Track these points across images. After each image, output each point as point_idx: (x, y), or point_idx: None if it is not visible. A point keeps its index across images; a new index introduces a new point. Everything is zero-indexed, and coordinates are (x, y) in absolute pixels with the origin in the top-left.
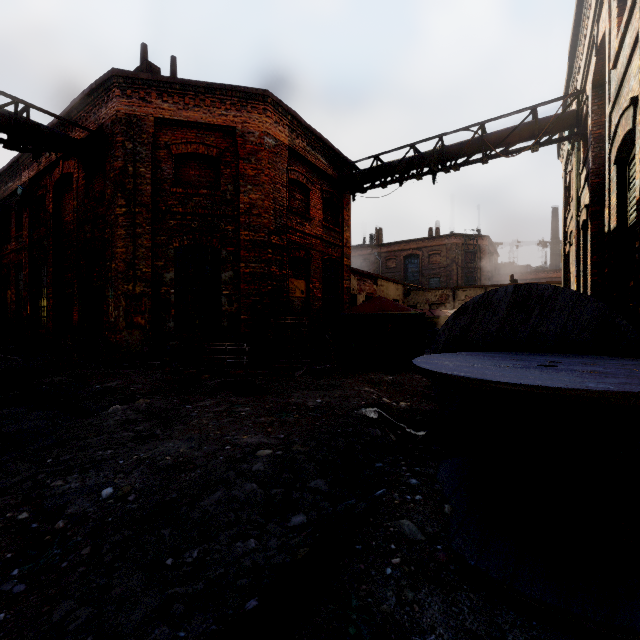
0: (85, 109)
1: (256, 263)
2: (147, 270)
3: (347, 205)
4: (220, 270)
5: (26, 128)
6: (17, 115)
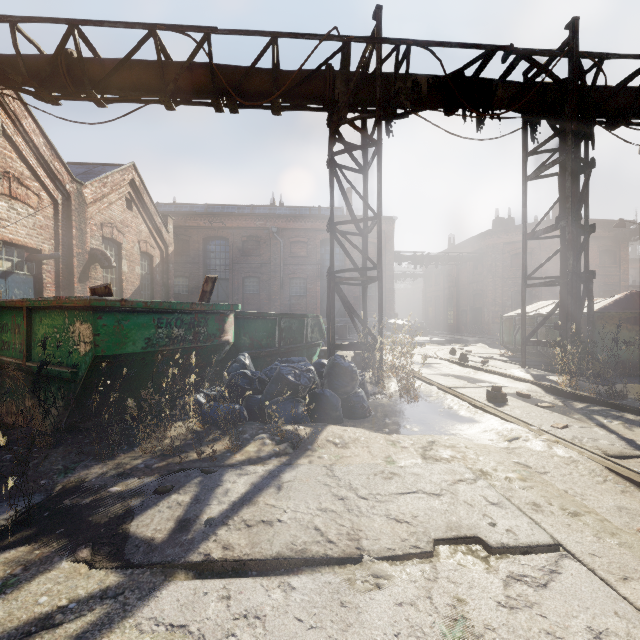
0: (474, 241)
1: (550, 295)
2: (500, 301)
3: (624, 248)
4: (531, 299)
5: (461, 259)
6: (459, 257)
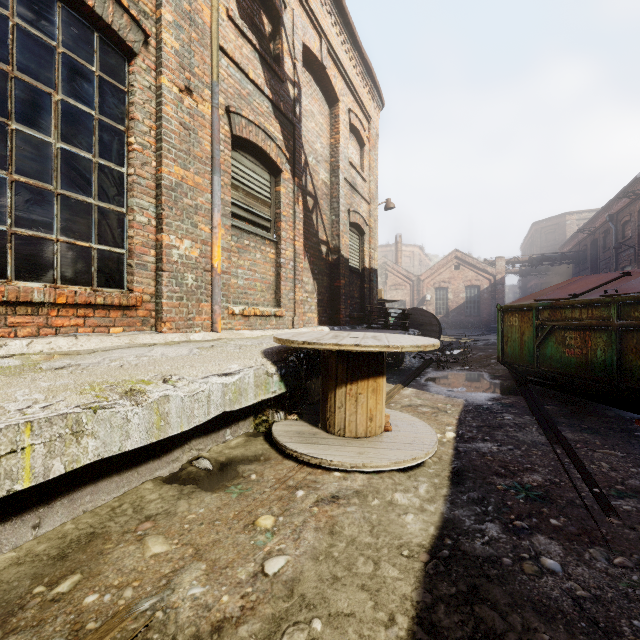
0: None
1: None
2: None
3: None
4: None
5: None
6: None
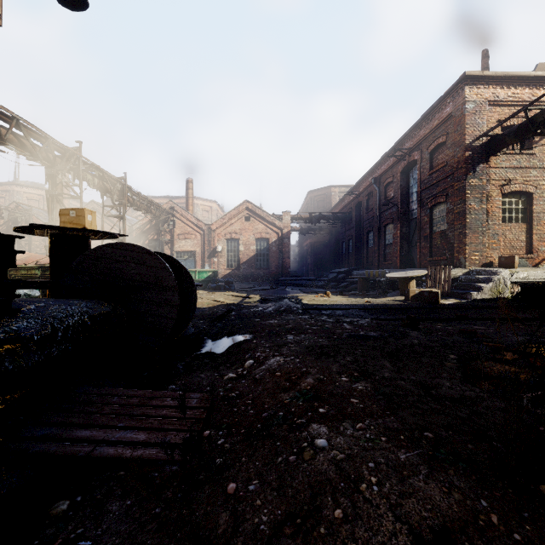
0: None
1: None
2: None
3: None
4: None
5: None
6: None
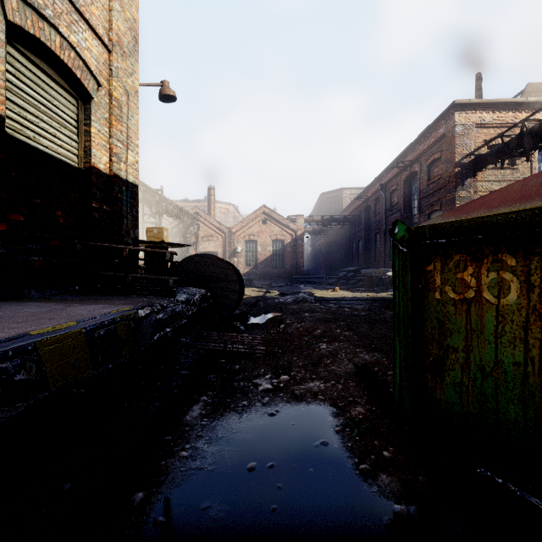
0: None
1: None
2: None
3: None
4: None
5: None
6: None
